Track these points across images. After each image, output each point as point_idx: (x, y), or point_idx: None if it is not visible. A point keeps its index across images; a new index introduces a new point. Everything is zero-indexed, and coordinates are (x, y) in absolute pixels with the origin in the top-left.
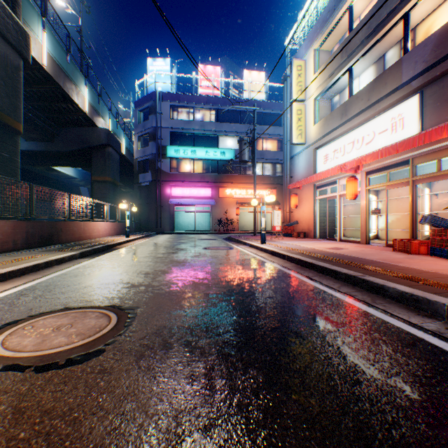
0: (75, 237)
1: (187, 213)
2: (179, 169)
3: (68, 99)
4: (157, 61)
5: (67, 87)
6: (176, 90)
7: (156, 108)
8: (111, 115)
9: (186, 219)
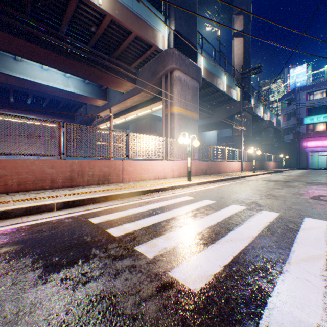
0: (265, 168)
1: (319, 156)
2: (312, 129)
3: (255, 115)
4: (295, 69)
5: (256, 112)
6: (310, 81)
7: (295, 98)
8: (268, 110)
9: (318, 160)
